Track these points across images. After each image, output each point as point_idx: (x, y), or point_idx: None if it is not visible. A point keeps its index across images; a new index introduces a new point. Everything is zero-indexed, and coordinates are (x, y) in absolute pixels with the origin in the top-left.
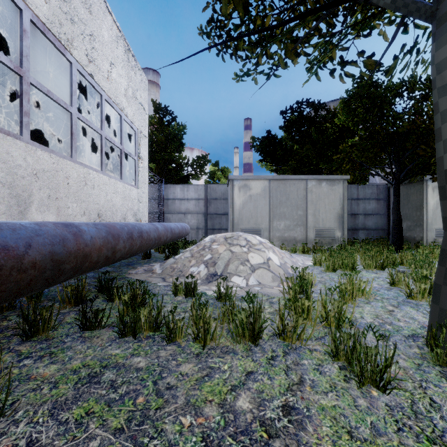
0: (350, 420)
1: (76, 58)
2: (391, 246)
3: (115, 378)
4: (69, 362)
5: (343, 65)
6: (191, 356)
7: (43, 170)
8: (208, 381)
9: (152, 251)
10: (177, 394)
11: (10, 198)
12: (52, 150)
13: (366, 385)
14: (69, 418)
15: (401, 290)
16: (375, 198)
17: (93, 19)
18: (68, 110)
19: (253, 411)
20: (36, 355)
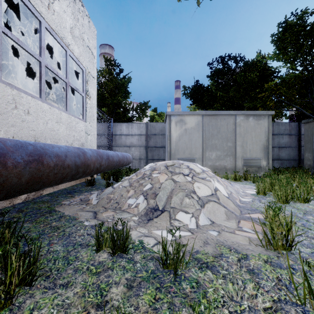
0: None
1: None
2: None
3: None
4: None
5: None
6: None
7: None
8: None
9: (99, 178)
10: None
11: None
12: None
13: None
14: None
15: None
16: (287, 134)
17: None
18: None
19: None
20: None
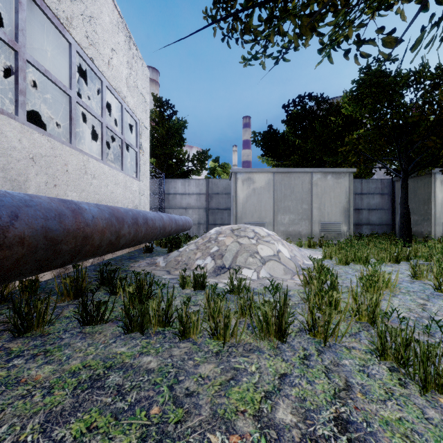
0: (428, 439)
1: (75, 39)
2: (399, 241)
3: (122, 381)
4: (67, 362)
5: (359, 44)
6: (209, 355)
7: (40, 154)
8: (235, 386)
9: (154, 246)
10: (200, 402)
11: (4, 181)
12: (50, 134)
13: (429, 391)
14: (66, 436)
15: (425, 283)
16: (379, 193)
17: (94, 1)
18: (67, 93)
19: (299, 425)
20: (28, 354)
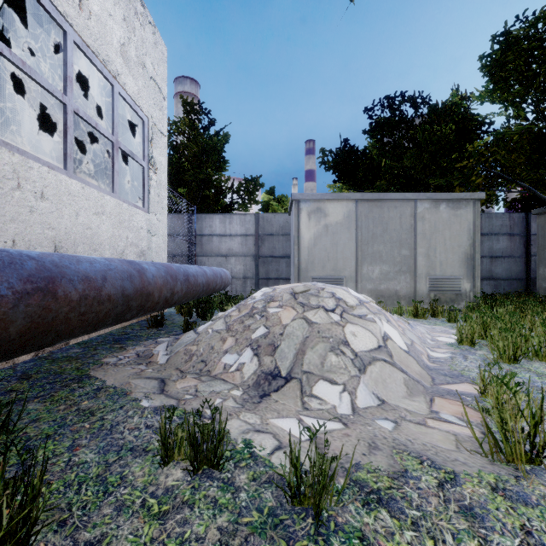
0: None
1: None
2: None
3: None
4: None
5: None
6: None
7: None
8: None
9: (173, 313)
10: None
11: None
12: None
13: None
14: None
15: None
16: (507, 233)
17: None
18: None
19: None
20: None
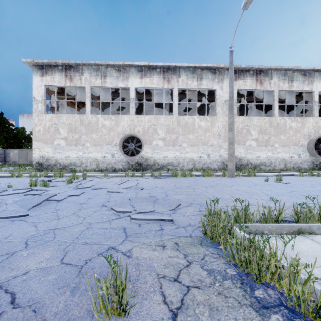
0: None
1: None
2: None
3: None
4: None
5: None
6: None
7: None
8: None
9: None
10: None
11: None
12: None
13: None
14: None
15: None
16: None
17: None
18: None
19: None
20: None
